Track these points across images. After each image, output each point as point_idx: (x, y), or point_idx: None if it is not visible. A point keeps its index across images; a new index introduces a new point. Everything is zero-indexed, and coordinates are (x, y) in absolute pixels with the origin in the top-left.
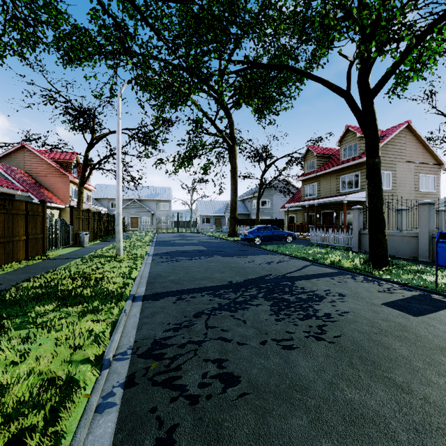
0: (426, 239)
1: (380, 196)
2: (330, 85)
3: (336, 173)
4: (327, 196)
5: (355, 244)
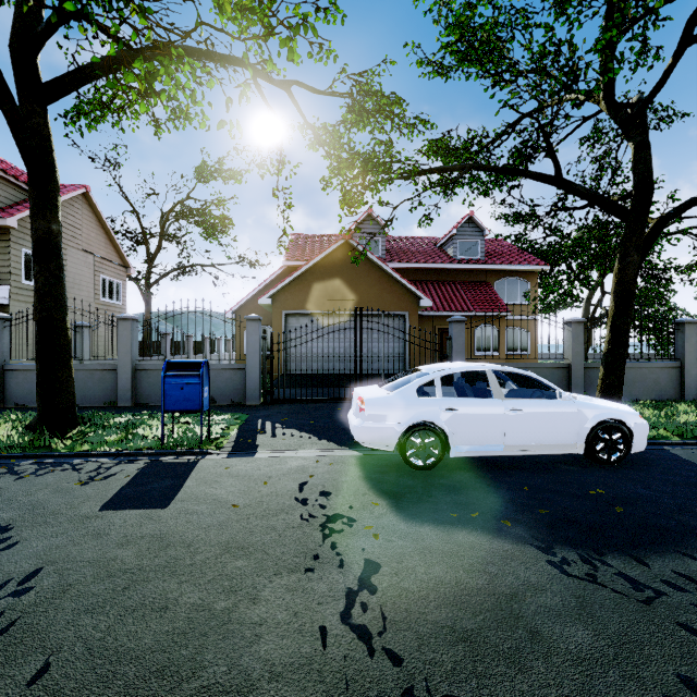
0: (129, 372)
1: (62, 296)
2: None
3: None
4: None
5: None
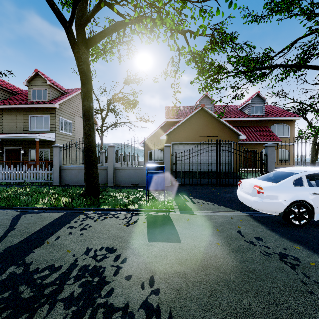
0: (112, 170)
1: (94, 136)
2: (51, 1)
3: (24, 111)
4: (14, 132)
5: (56, 179)
